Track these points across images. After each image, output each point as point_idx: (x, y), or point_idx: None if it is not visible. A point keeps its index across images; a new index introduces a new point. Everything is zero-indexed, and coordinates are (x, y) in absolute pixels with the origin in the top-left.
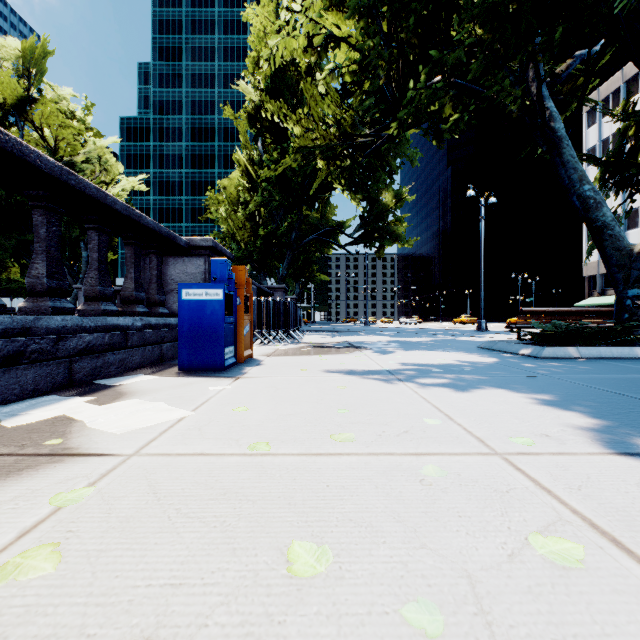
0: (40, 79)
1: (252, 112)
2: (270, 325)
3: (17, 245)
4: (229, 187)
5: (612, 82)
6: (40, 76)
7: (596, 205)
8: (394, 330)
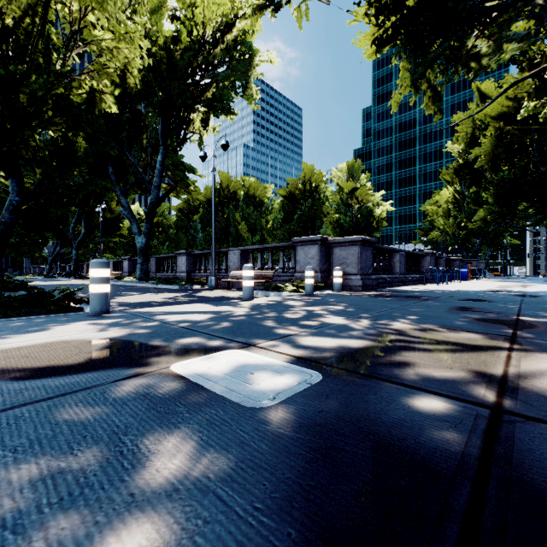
0: (358, 178)
1: (457, 168)
2: (473, 275)
3: None
4: (440, 200)
5: None
6: (358, 177)
7: None
8: None
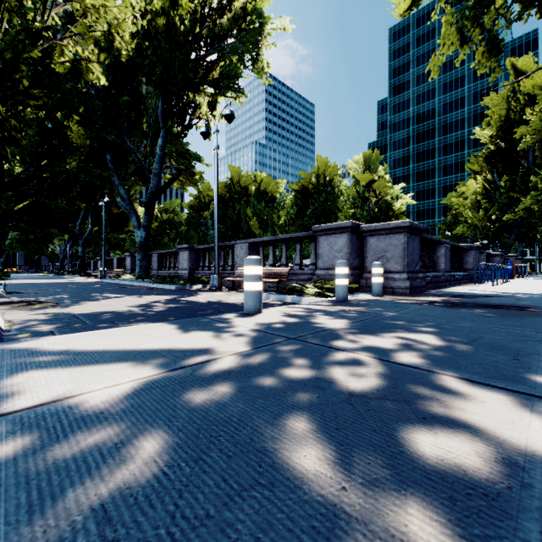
0: (376, 170)
1: (488, 155)
2: (515, 273)
3: None
4: (466, 192)
5: None
6: (375, 169)
7: None
8: None
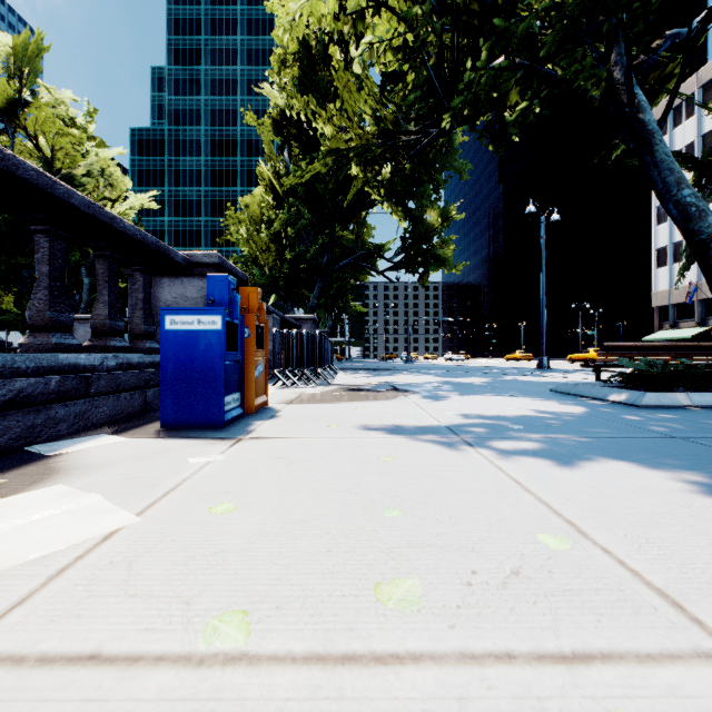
0: (33, 79)
1: (277, 118)
2: (294, 363)
3: (7, 270)
4: (252, 205)
5: (685, 87)
6: (33, 76)
7: (699, 214)
8: (441, 368)
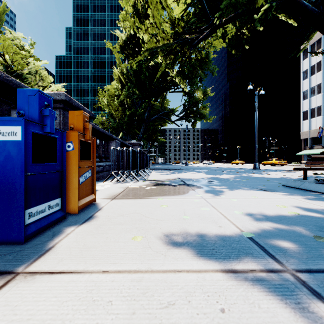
0: (1, 25)
1: (122, 45)
2: (124, 167)
3: None
4: (111, 89)
5: (317, 35)
6: (1, 23)
7: None
8: (204, 168)
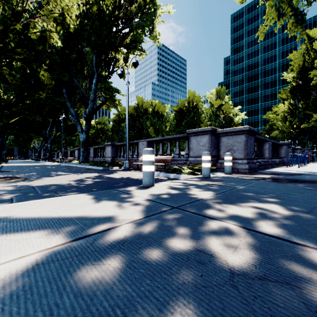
0: (223, 98)
1: (291, 88)
2: (309, 159)
3: None
4: (278, 111)
5: None
6: (223, 97)
7: None
8: None
